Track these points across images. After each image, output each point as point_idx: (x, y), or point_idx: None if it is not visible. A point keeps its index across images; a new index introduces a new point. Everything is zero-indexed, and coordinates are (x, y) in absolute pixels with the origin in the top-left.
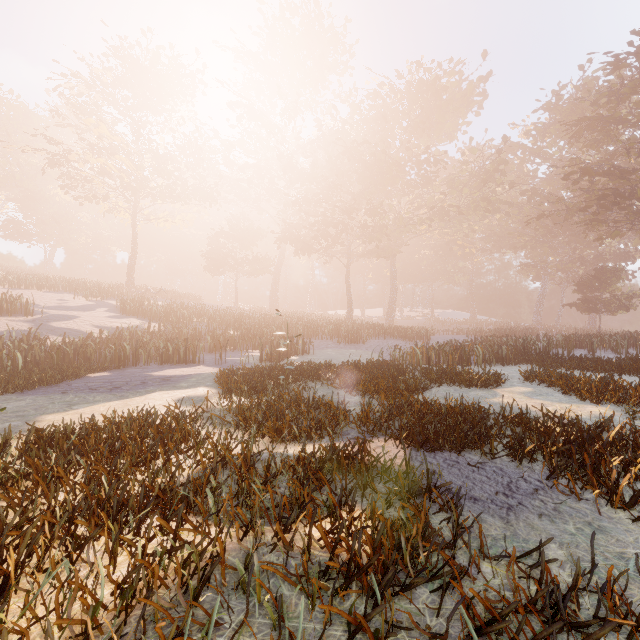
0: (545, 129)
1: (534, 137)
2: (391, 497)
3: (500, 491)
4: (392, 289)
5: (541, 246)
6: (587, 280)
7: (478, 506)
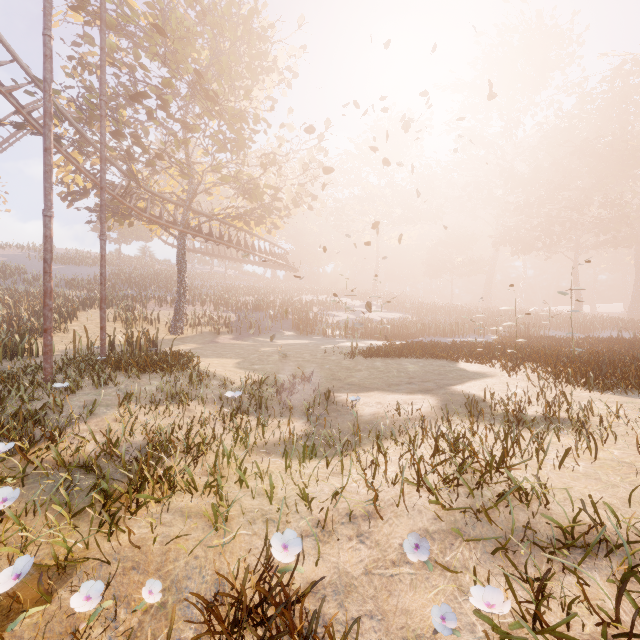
0: None
1: None
2: None
3: None
4: (637, 280)
5: None
6: None
7: None
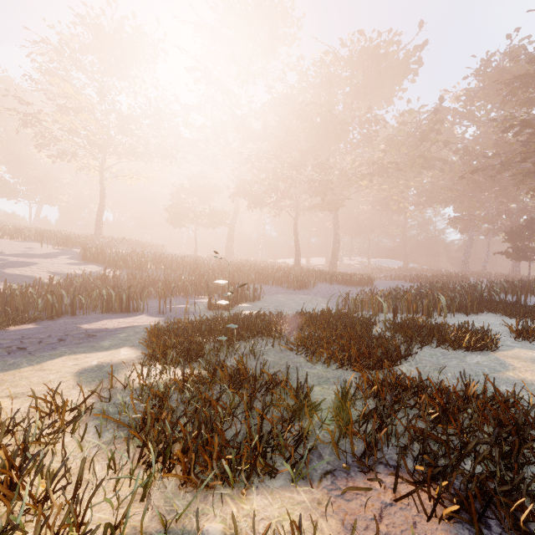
0: (474, 94)
1: (464, 101)
2: None
3: None
4: (335, 239)
5: (469, 200)
6: (518, 230)
7: None
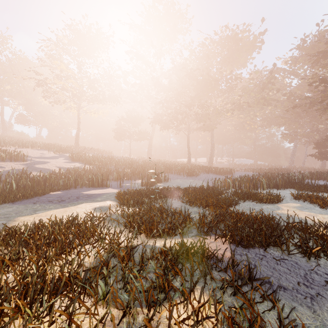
0: (296, 59)
1: (290, 64)
2: (224, 283)
3: (300, 282)
4: (211, 147)
5: (294, 123)
6: (321, 142)
7: (288, 294)
